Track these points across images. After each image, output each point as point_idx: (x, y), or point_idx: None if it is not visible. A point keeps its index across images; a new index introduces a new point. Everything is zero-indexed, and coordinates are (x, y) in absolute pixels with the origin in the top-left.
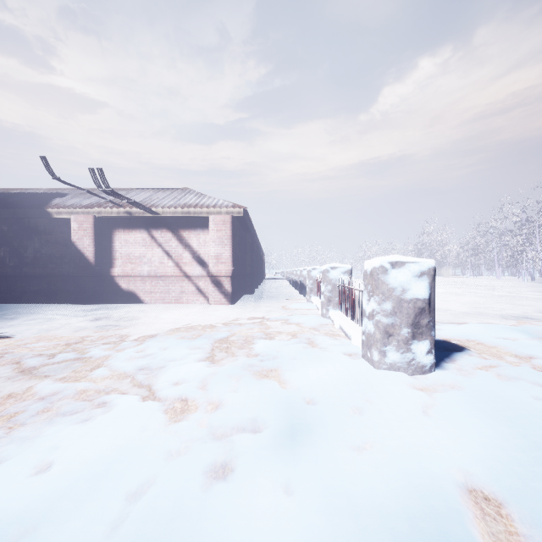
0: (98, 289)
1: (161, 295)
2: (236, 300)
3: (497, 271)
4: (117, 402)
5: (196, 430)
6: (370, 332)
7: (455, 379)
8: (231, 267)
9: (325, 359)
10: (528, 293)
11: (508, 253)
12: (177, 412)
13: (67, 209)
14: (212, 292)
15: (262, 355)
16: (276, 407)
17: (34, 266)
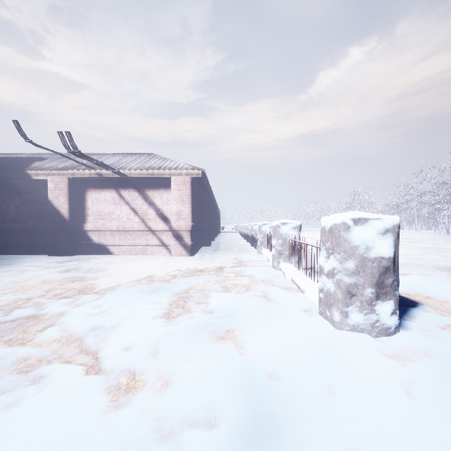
0: (72, 242)
1: (128, 248)
2: (195, 252)
3: (417, 226)
4: (54, 377)
5: (138, 426)
6: (330, 291)
7: (424, 344)
8: (191, 222)
9: (282, 317)
10: (449, 245)
11: (425, 210)
12: (120, 392)
13: (44, 171)
14: (174, 245)
15: (218, 311)
16: (235, 387)
17: (15, 222)
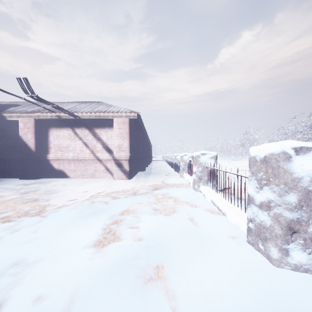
0: (38, 168)
1: (81, 173)
2: (133, 176)
3: None
4: None
5: None
6: (264, 224)
7: None
8: (129, 153)
9: (212, 248)
10: None
11: None
12: None
13: (16, 114)
14: (116, 171)
15: (148, 238)
16: None
17: None
